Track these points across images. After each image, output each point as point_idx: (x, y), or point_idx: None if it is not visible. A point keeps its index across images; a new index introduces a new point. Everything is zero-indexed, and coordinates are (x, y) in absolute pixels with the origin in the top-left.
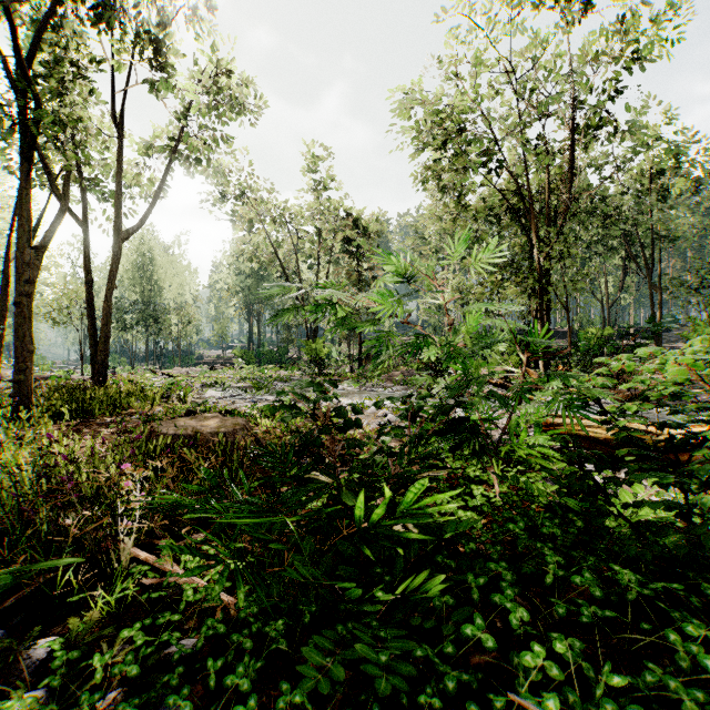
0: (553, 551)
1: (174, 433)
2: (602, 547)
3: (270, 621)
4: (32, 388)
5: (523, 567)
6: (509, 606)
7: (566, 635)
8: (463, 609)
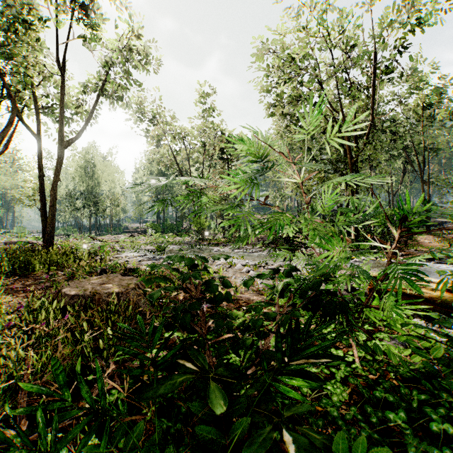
0: None
1: (75, 293)
2: None
3: None
4: None
5: None
6: None
7: None
8: None
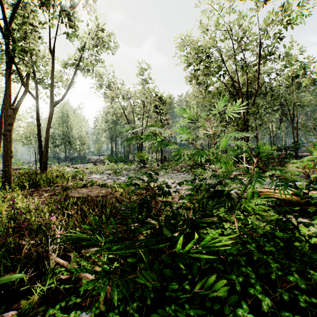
0: (273, 260)
1: (77, 196)
2: (298, 258)
3: (129, 303)
4: (11, 174)
5: (259, 270)
6: (260, 296)
7: (286, 308)
8: (233, 296)
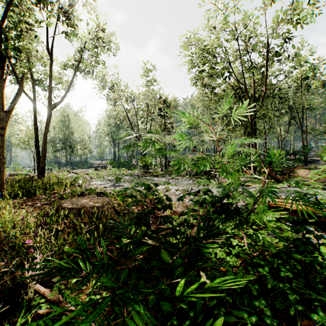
0: (290, 290)
1: (71, 207)
2: (320, 287)
3: None
4: (4, 181)
5: (275, 303)
6: None
7: None
8: None
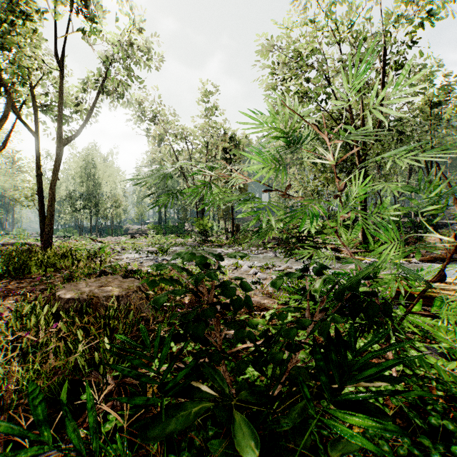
0: None
1: (70, 297)
2: None
3: None
4: None
5: None
6: None
7: None
8: None
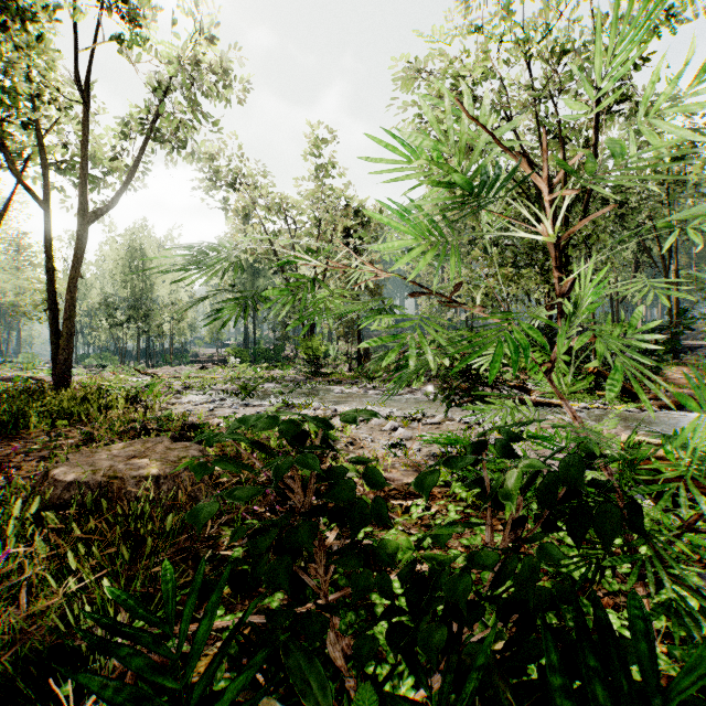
0: None
1: (73, 479)
2: None
3: None
4: None
5: None
6: None
7: None
8: None
